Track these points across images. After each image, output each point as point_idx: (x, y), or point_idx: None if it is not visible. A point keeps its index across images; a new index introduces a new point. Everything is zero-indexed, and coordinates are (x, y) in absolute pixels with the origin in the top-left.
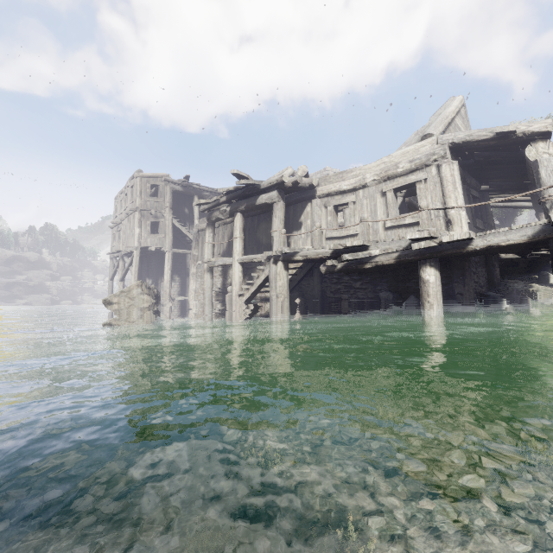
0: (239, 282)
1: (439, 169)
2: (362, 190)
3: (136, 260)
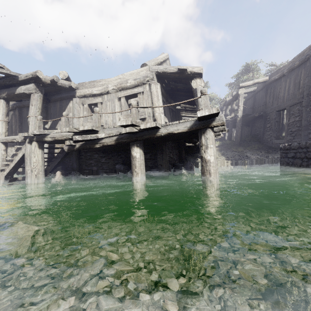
0: (2, 159)
1: (150, 87)
2: (106, 95)
3: None
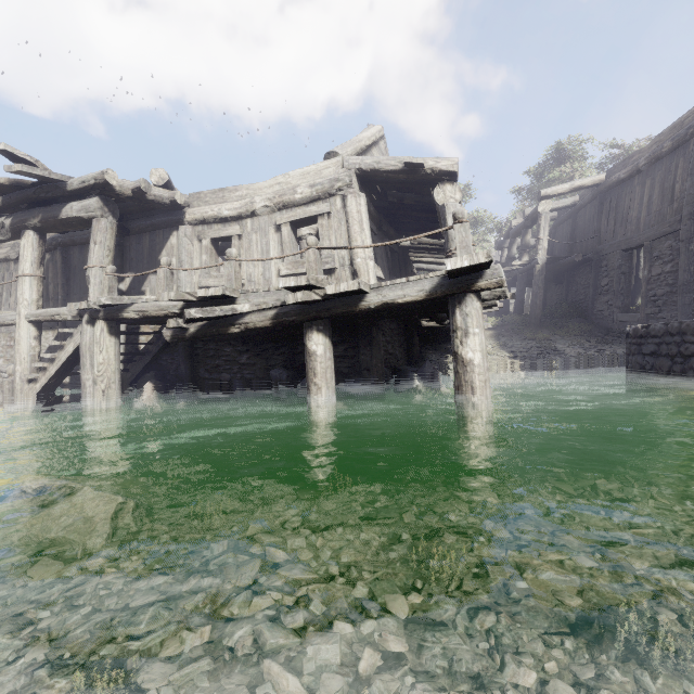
0: (31, 358)
1: (344, 202)
2: (251, 219)
3: None
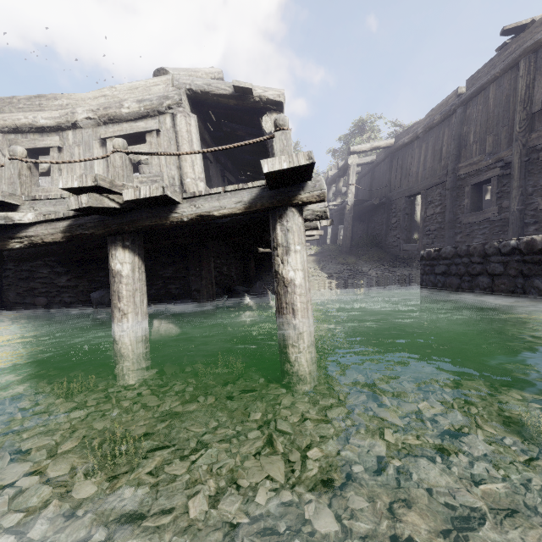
0: None
1: (174, 120)
2: (72, 131)
3: None
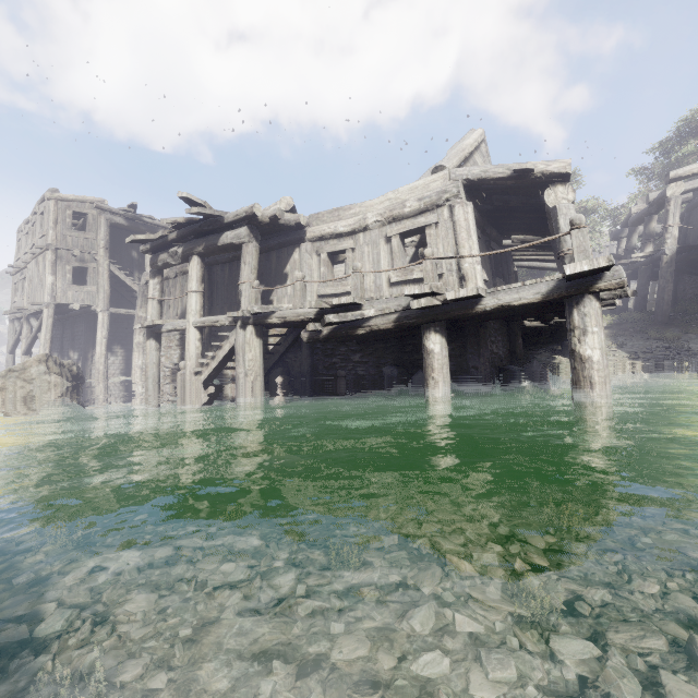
0: (196, 355)
1: (452, 211)
2: (363, 234)
3: (48, 323)
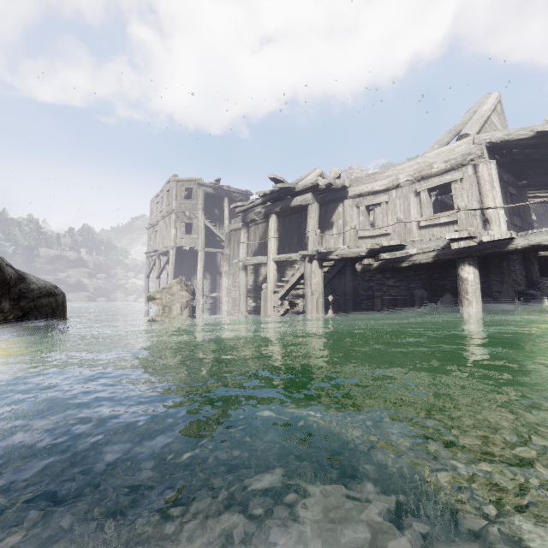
0: (274, 280)
1: (475, 169)
2: (395, 190)
3: (173, 259)
